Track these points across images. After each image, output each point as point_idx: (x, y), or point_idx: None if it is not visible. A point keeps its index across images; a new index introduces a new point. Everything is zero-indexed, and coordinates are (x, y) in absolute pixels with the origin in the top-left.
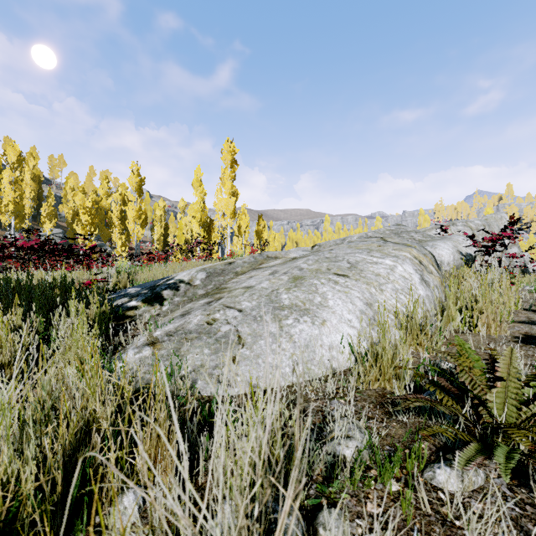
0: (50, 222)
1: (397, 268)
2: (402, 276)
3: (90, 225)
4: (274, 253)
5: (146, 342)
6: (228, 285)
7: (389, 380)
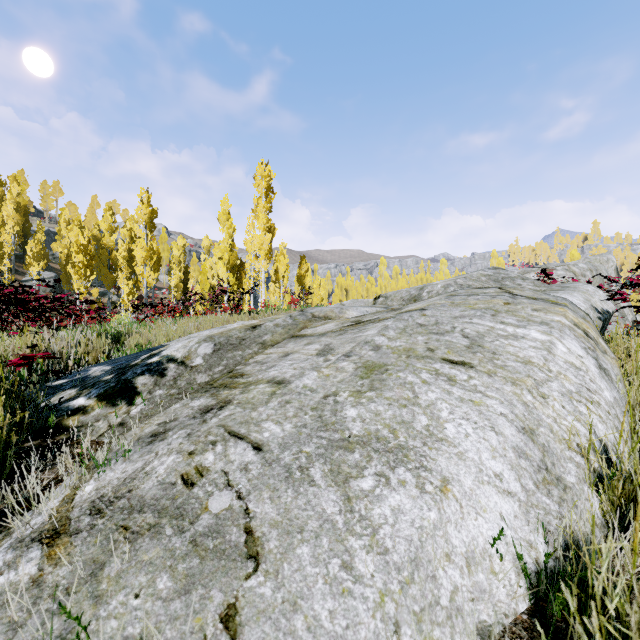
0: (38, 263)
1: (556, 347)
2: (570, 364)
3: (86, 268)
4: (323, 310)
5: (41, 529)
6: (247, 367)
7: None
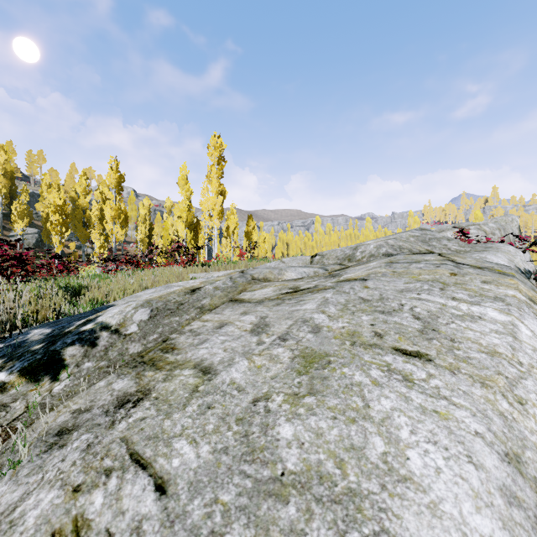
0: (22, 221)
1: (520, 330)
2: None
3: (62, 225)
4: (262, 272)
5: None
6: (180, 337)
7: None
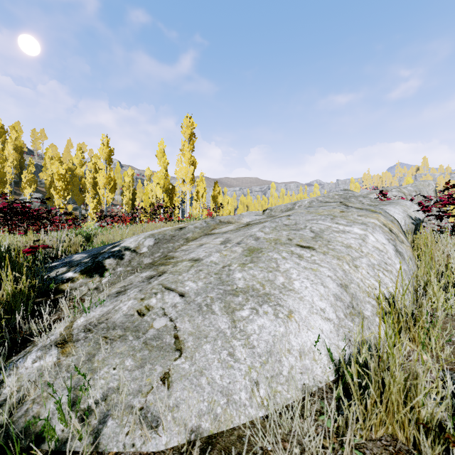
0: (30, 187)
1: (368, 238)
2: (376, 248)
3: (64, 190)
4: (226, 217)
5: (56, 340)
6: (176, 253)
7: (403, 426)
